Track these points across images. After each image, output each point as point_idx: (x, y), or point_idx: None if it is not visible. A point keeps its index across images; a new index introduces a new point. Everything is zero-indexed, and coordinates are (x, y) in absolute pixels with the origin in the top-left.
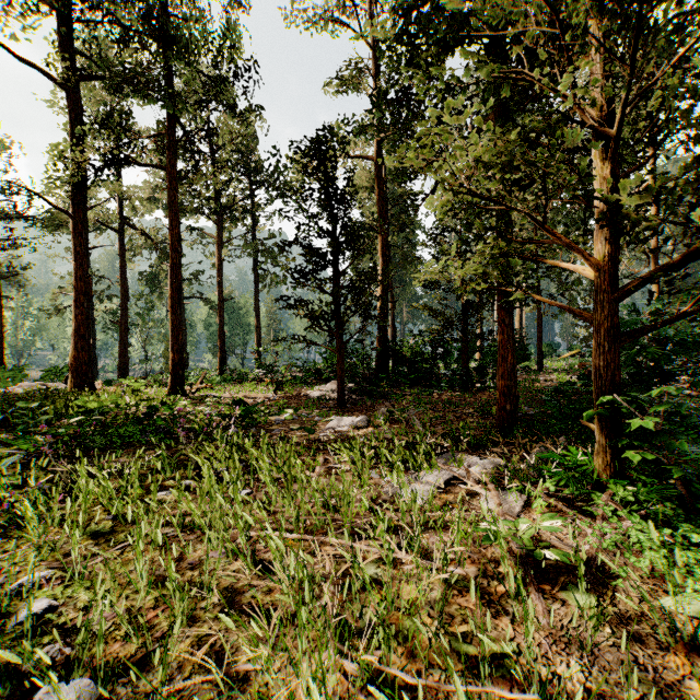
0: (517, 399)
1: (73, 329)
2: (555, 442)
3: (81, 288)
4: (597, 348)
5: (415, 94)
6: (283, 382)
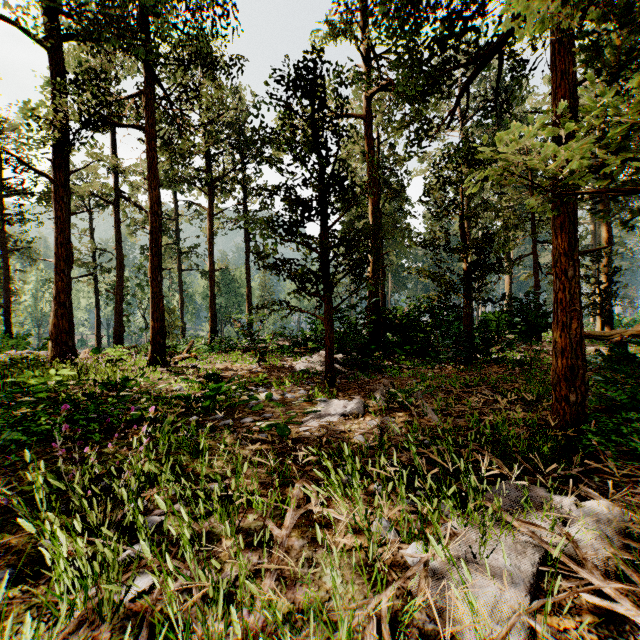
0: (587, 386)
1: (54, 297)
2: None
3: (61, 254)
4: None
5: None
6: (270, 351)
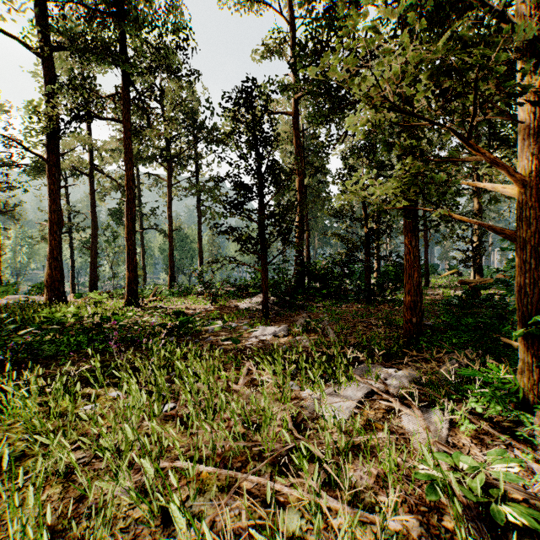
0: (423, 313)
1: (48, 252)
2: (463, 354)
3: (54, 219)
4: (521, 265)
5: (329, 46)
6: (219, 295)
